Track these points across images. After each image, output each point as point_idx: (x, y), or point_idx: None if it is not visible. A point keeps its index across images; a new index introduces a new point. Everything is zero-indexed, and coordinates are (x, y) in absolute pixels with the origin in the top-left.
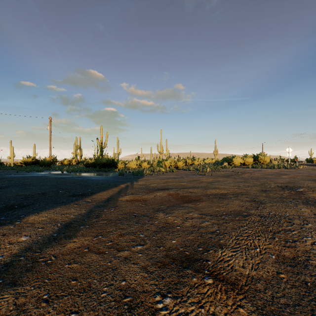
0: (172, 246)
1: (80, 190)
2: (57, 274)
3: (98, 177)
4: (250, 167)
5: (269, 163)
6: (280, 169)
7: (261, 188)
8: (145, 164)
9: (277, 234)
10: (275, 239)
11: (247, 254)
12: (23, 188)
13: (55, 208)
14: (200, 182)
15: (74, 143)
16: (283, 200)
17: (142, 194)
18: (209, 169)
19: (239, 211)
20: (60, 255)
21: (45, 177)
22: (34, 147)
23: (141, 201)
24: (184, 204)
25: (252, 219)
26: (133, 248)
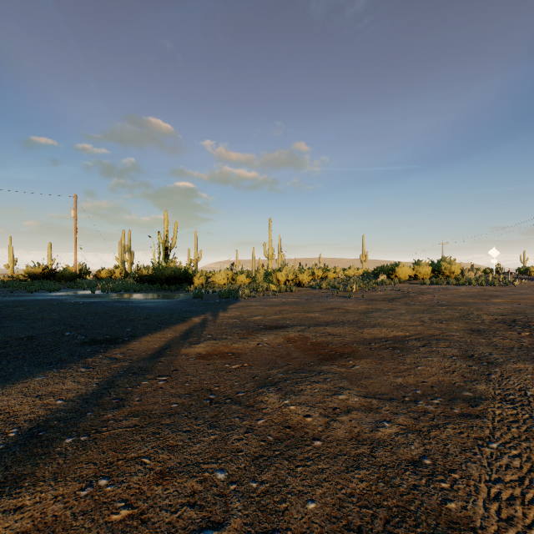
0: (307, 529)
1: (108, 331)
2: None
3: (155, 302)
4: (427, 283)
5: (460, 276)
6: (481, 286)
7: (467, 325)
8: (242, 277)
9: None
10: None
11: None
12: None
13: (31, 379)
14: (345, 313)
15: (119, 242)
16: (531, 355)
17: (232, 340)
18: (356, 286)
19: (450, 386)
20: None
21: (55, 303)
22: (50, 249)
23: (229, 356)
24: (323, 366)
25: (496, 413)
26: None
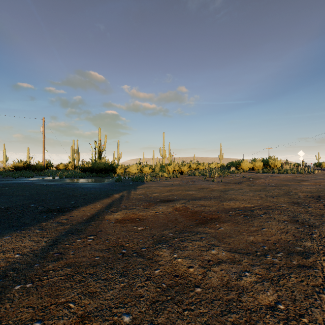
0: None
1: (59, 203)
2: None
3: (92, 184)
4: (261, 172)
5: (280, 168)
6: (294, 174)
7: (290, 199)
8: (146, 168)
9: None
10: None
11: None
12: None
13: (0, 238)
14: (211, 191)
15: (71, 147)
16: None
17: (139, 209)
18: (217, 174)
19: (286, 243)
20: None
21: (28, 185)
22: (28, 151)
23: (137, 221)
24: (199, 228)
25: (323, 265)
26: None
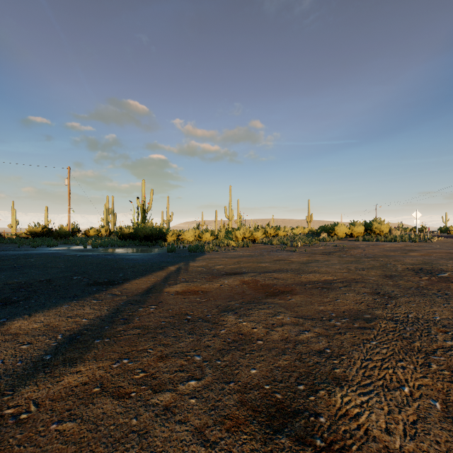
0: (250, 381)
1: (106, 276)
2: (30, 447)
3: (138, 255)
4: (361, 240)
5: (388, 234)
6: (404, 242)
7: (383, 272)
8: (207, 235)
9: (433, 357)
10: (431, 367)
11: (388, 400)
12: (19, 272)
13: (60, 306)
14: (290, 263)
15: (104, 205)
16: (423, 292)
17: (201, 282)
18: (301, 242)
19: (357, 311)
20: (48, 400)
21: (57, 255)
22: (47, 211)
23: (199, 293)
24: (268, 299)
25: (382, 326)
26: (180, 386)
